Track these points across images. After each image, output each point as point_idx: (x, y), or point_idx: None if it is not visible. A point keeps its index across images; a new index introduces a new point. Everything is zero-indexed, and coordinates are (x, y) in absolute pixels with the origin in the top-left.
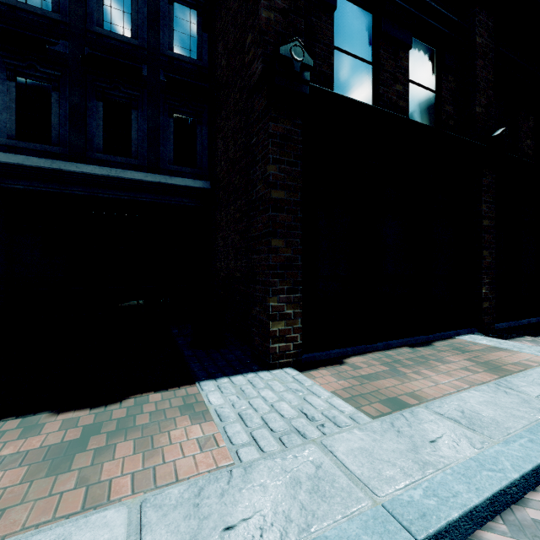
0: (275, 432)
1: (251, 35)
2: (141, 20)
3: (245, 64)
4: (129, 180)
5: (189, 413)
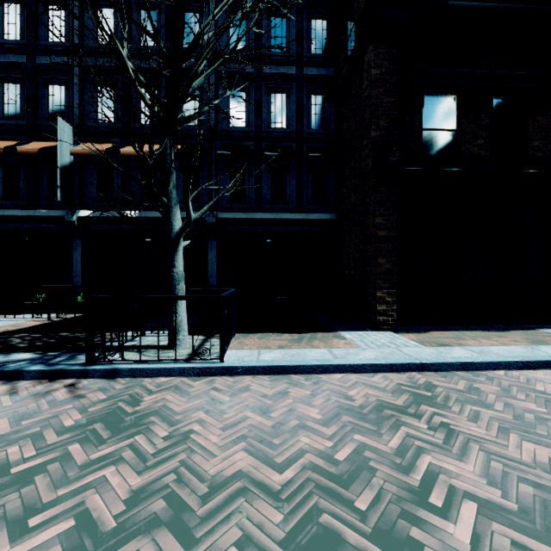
0: (376, 345)
1: (366, 141)
2: (292, 115)
3: (362, 147)
4: (286, 219)
5: (337, 339)
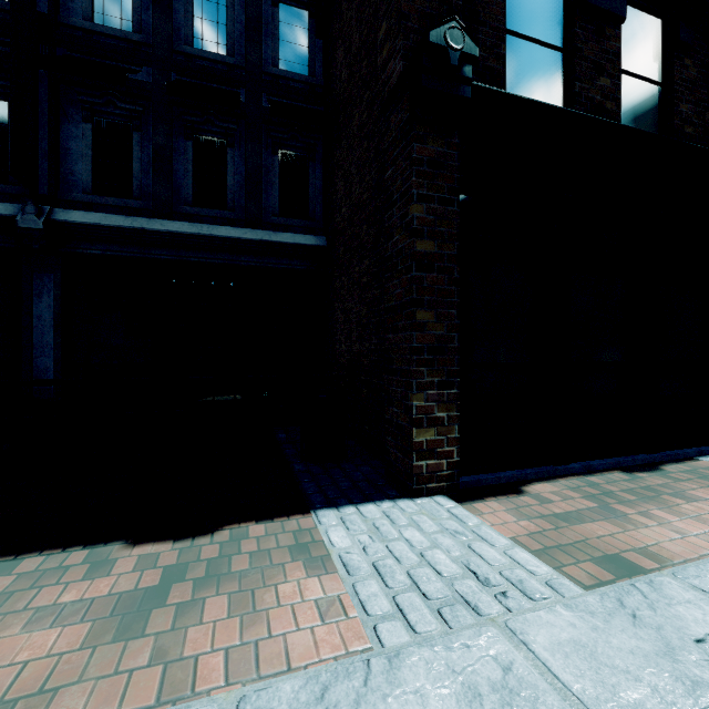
0: (430, 600)
1: (385, 24)
2: (238, 32)
3: (375, 70)
4: (224, 238)
5: (303, 558)
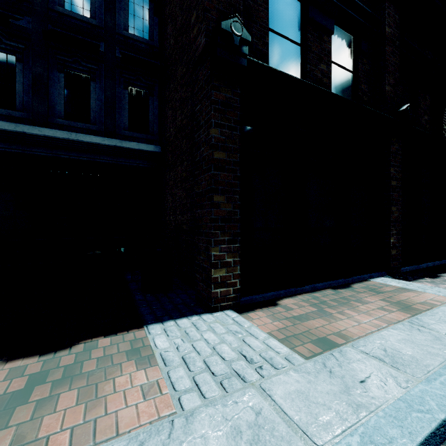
0: (216, 376)
1: (195, 13)
2: (99, 3)
3: (190, 41)
4: (88, 143)
5: (135, 358)
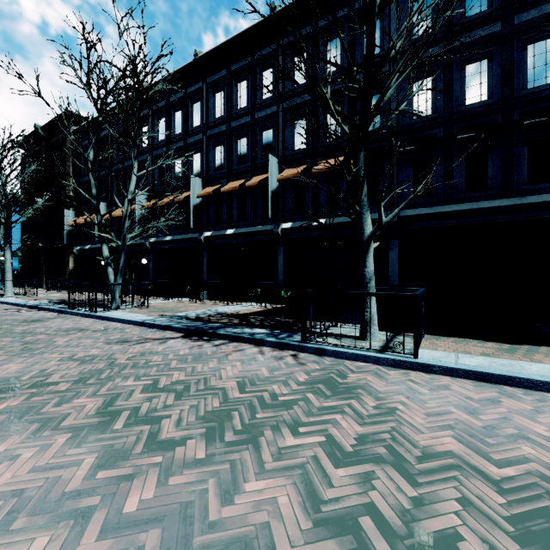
0: None
1: None
2: (495, 81)
3: None
4: (487, 208)
5: None
